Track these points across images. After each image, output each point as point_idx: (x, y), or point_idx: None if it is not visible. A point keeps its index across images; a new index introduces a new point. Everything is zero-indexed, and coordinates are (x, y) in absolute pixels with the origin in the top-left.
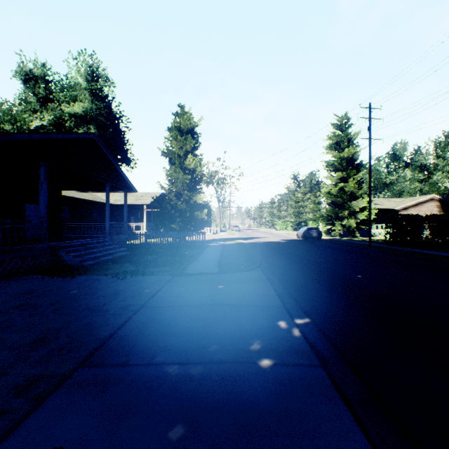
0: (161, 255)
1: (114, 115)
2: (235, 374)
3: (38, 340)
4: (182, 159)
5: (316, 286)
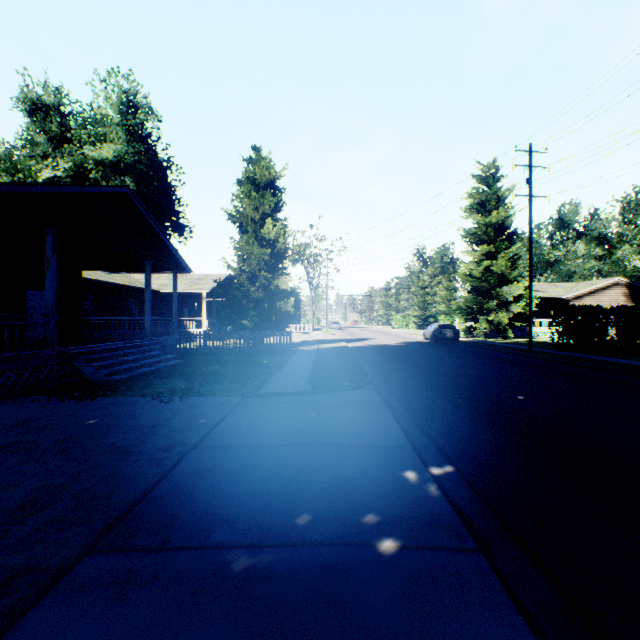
0: (226, 365)
1: (159, 162)
2: (340, 566)
3: (27, 504)
4: (257, 225)
5: (457, 413)
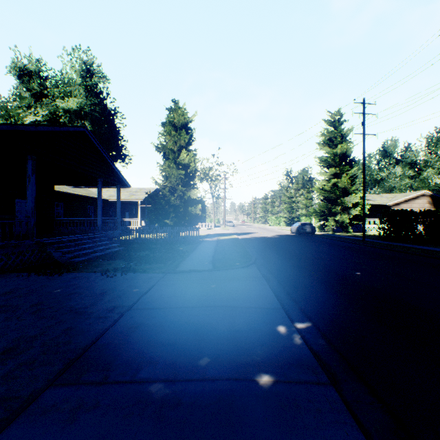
0: (154, 251)
1: (108, 111)
2: (231, 396)
3: (8, 350)
4: (176, 154)
5: (314, 284)
